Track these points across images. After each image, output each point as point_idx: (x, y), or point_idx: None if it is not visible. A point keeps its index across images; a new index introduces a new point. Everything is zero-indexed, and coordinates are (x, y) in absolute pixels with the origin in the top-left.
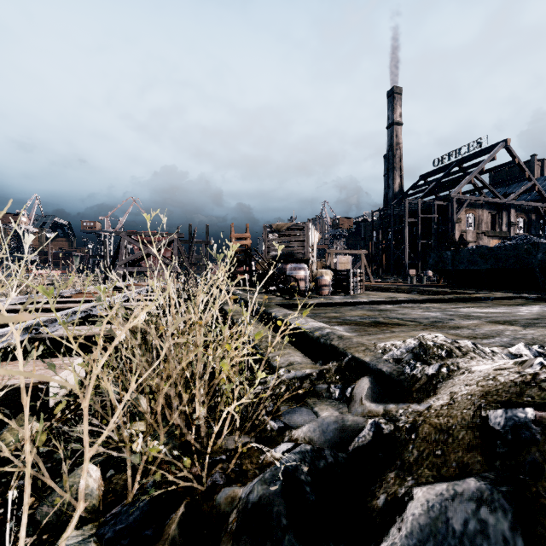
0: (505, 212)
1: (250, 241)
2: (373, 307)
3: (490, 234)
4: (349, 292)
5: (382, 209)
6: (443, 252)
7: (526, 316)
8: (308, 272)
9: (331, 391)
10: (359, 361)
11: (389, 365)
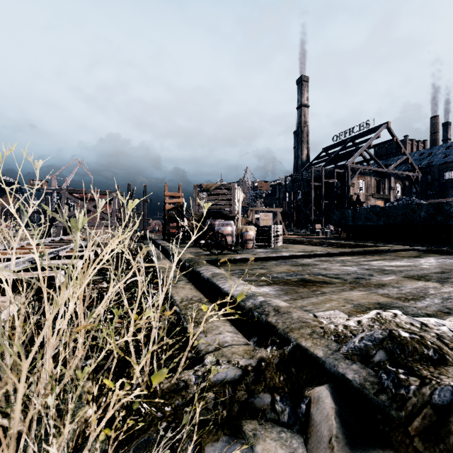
0: (387, 179)
1: (182, 199)
2: (295, 261)
3: (375, 196)
4: (270, 245)
5: (293, 174)
6: (345, 210)
7: (432, 270)
8: (234, 228)
9: (277, 409)
10: (308, 354)
11: (354, 367)
